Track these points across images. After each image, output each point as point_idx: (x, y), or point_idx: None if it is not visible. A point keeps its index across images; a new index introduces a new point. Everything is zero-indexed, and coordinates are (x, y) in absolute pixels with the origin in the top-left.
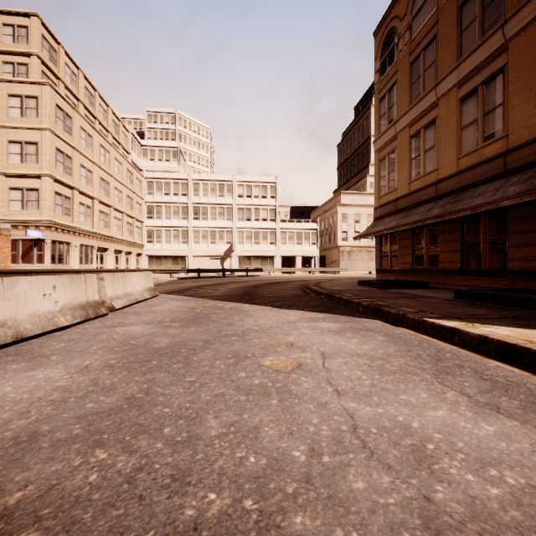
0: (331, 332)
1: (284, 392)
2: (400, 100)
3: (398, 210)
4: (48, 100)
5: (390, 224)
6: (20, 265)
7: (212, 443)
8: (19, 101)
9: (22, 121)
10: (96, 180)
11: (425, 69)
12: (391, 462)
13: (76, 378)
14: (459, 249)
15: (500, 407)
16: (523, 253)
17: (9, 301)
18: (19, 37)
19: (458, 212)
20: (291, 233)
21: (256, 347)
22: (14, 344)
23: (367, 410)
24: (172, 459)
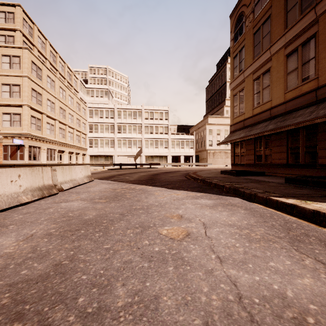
0: (207, 206)
1: (178, 259)
2: (247, 57)
3: (245, 126)
4: (26, 58)
5: (241, 135)
6: (9, 161)
7: (118, 315)
8: (8, 59)
9: (10, 71)
10: (57, 108)
11: (263, 37)
12: None
13: (21, 246)
14: (285, 150)
15: None
16: None
17: None
18: (9, 19)
19: (286, 127)
20: (178, 141)
21: (156, 219)
22: None
23: (246, 278)
24: None
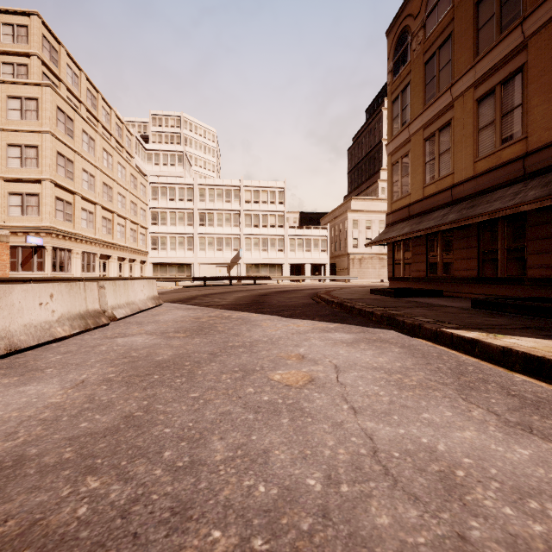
0: (344, 343)
1: (295, 410)
2: (414, 102)
3: (411, 216)
4: (48, 102)
5: (403, 230)
6: (20, 272)
7: (217, 469)
8: (19, 103)
9: (21, 123)
10: (99, 185)
11: (439, 69)
12: (418, 492)
13: (71, 394)
14: (475, 256)
15: (532, 427)
16: (544, 260)
17: (2, 311)
18: (19, 36)
19: (475, 217)
20: (300, 240)
21: (265, 360)
22: (7, 356)
23: (387, 431)
24: (171, 488)
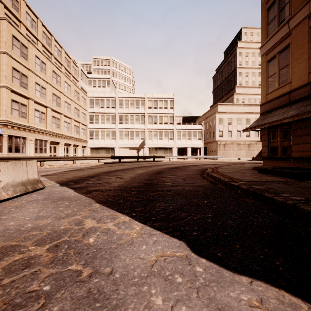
0: None
1: None
2: None
3: (292, 101)
4: (4, 31)
5: (288, 113)
6: None
7: None
8: None
9: None
10: (49, 95)
11: None
12: None
13: None
14: None
15: None
16: None
17: None
18: None
19: None
20: (184, 132)
21: None
22: None
23: None
24: None
